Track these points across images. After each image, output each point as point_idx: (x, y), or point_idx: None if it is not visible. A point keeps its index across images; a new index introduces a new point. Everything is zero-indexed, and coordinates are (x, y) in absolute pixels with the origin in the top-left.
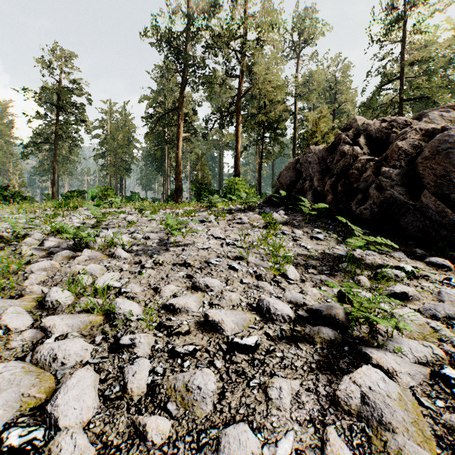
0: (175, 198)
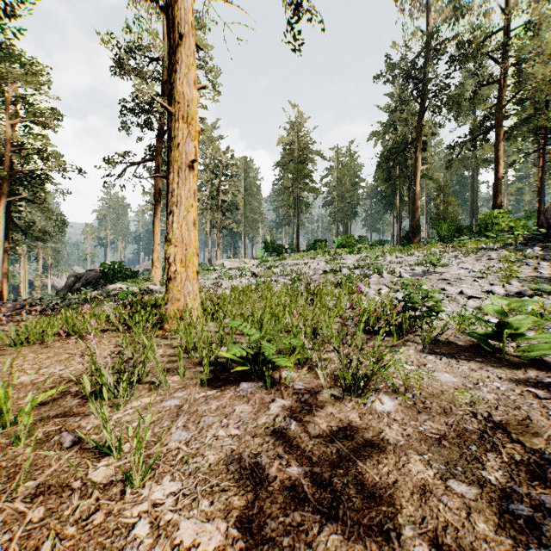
0: (412, 240)
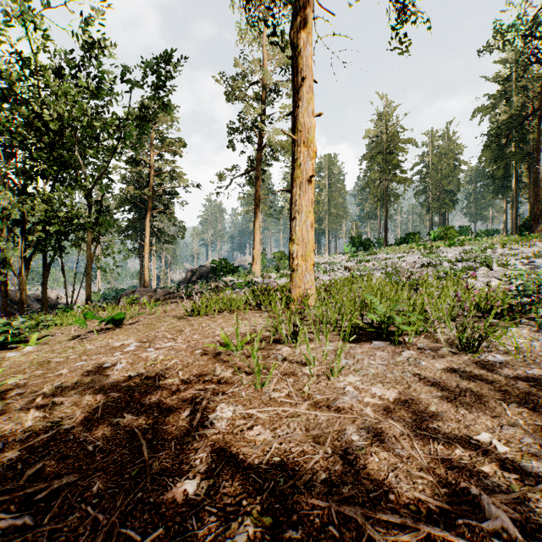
0: (533, 228)
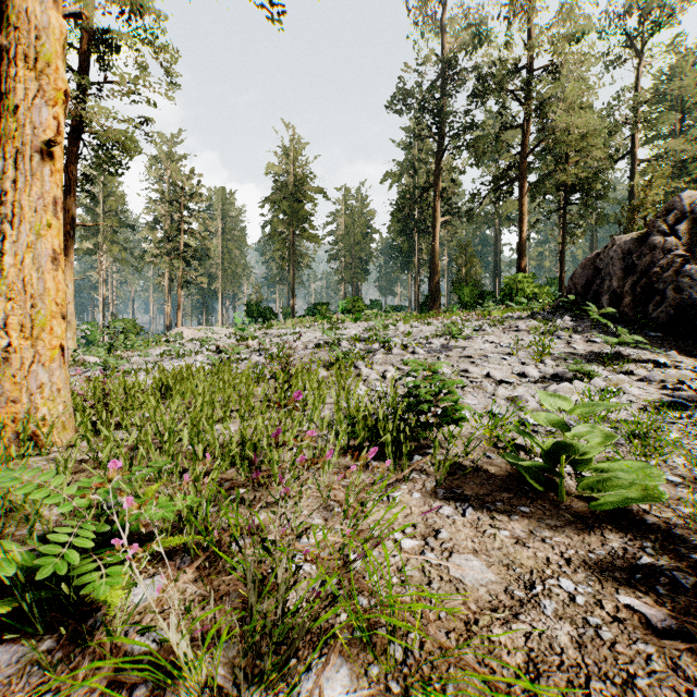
0: (431, 306)
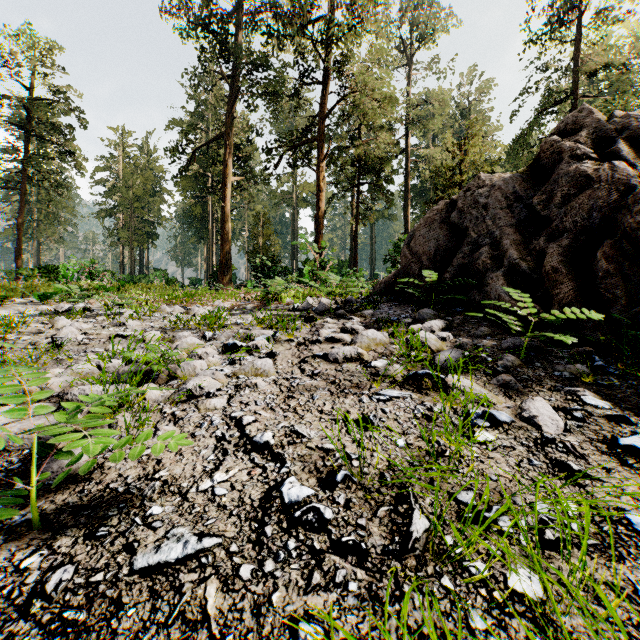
0: (220, 280)
